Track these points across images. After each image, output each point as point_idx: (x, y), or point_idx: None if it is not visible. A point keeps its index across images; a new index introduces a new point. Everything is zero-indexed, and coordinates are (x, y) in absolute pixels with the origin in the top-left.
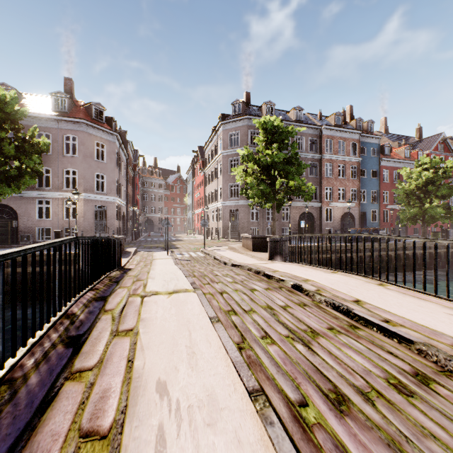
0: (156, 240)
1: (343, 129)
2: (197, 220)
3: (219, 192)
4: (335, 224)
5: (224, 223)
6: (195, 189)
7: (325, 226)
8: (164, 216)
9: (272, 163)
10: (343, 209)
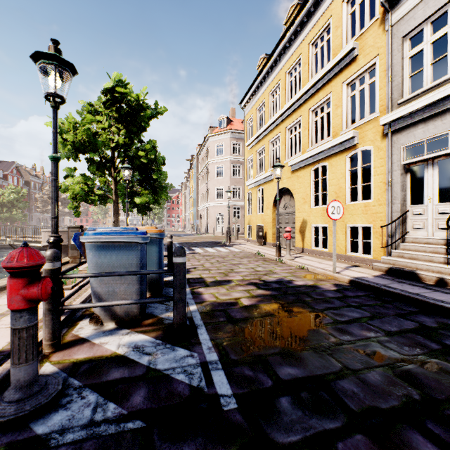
0: None
1: None
2: None
3: None
4: None
5: None
6: None
7: None
8: None
9: None
10: None
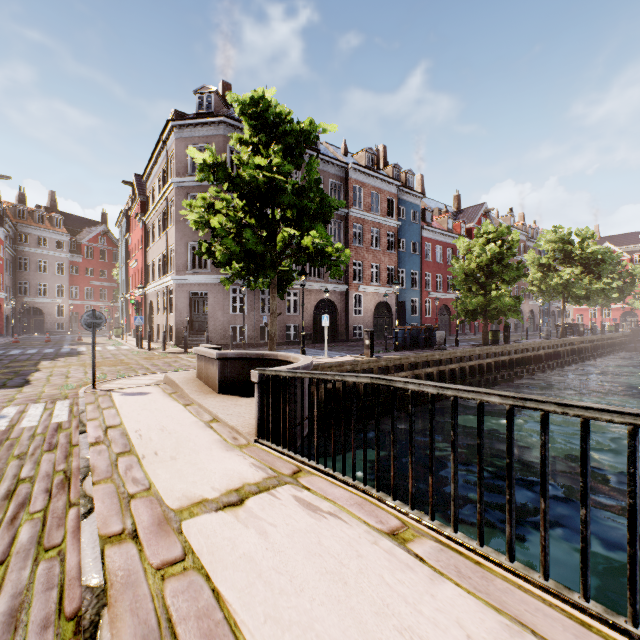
0: (11, 355)
1: (378, 174)
2: (134, 311)
3: (171, 259)
4: (367, 318)
5: (178, 317)
6: (131, 253)
7: (354, 322)
8: (70, 303)
9: (270, 187)
10: (377, 297)
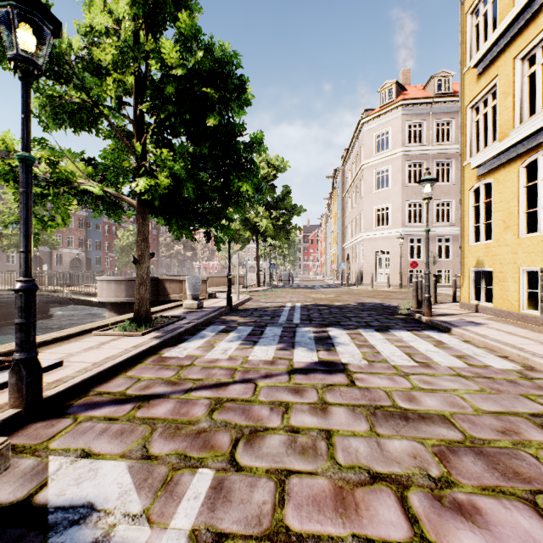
0: None
1: None
2: None
3: None
4: (66, 267)
5: None
6: None
7: (56, 269)
8: None
9: None
10: (73, 255)
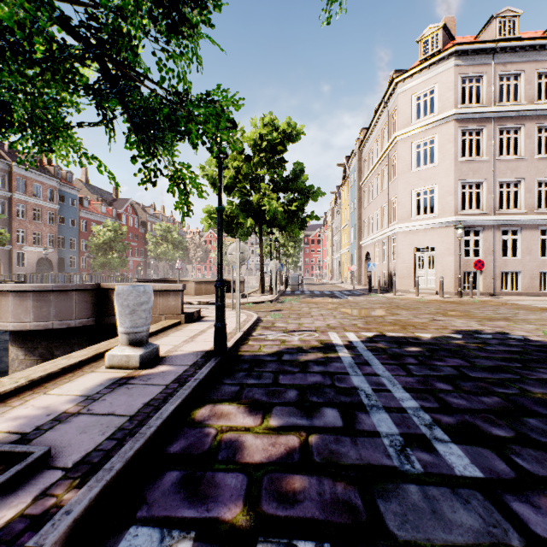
0: None
1: (40, 172)
2: None
3: None
4: (31, 269)
5: None
6: None
7: (18, 271)
8: None
9: None
10: (40, 254)
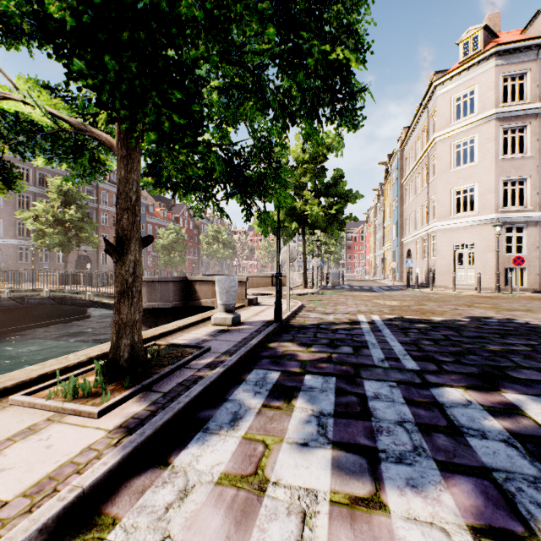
0: None
1: None
2: None
3: None
4: (111, 266)
5: None
6: None
7: (102, 268)
8: None
9: (71, 219)
10: None
